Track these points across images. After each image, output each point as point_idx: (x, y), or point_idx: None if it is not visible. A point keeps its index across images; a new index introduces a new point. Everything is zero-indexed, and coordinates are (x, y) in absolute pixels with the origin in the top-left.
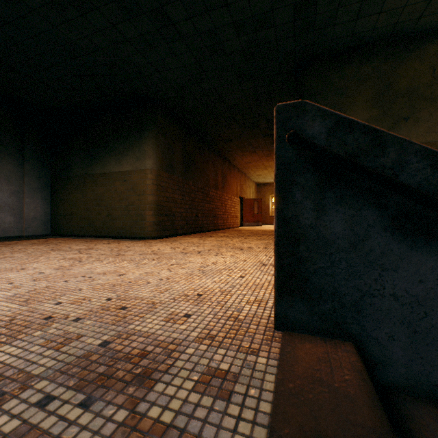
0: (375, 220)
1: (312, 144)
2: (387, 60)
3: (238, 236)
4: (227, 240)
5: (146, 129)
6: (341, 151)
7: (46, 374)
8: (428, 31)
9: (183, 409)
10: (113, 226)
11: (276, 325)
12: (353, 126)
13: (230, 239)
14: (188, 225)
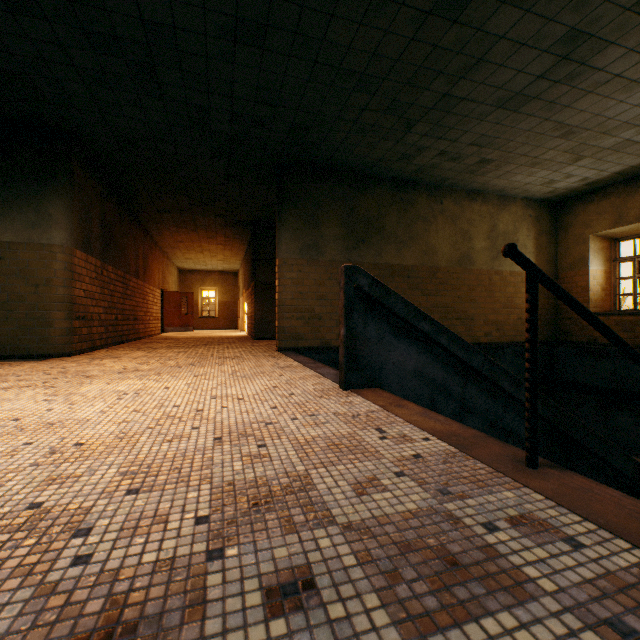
0: (387, 329)
1: (366, 292)
2: (352, 189)
3: (193, 346)
4: (192, 351)
5: (54, 179)
6: (374, 295)
7: (272, 417)
8: (377, 176)
9: (347, 409)
10: None
11: (345, 388)
12: (379, 284)
13: (191, 349)
14: (108, 333)
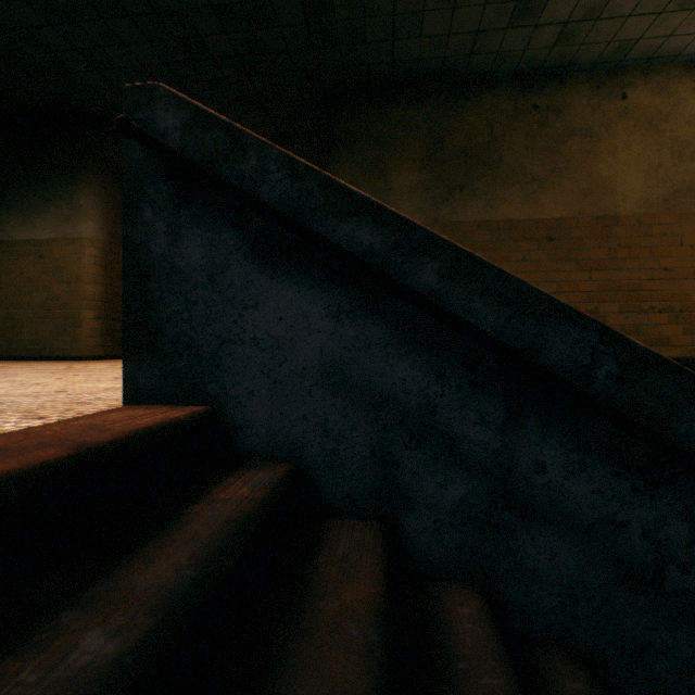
0: (236, 244)
1: (145, 134)
2: (440, 107)
3: None
4: None
5: (83, 167)
6: (199, 154)
7: None
8: (485, 75)
9: None
10: (17, 339)
11: (122, 399)
12: (212, 122)
13: None
14: None
